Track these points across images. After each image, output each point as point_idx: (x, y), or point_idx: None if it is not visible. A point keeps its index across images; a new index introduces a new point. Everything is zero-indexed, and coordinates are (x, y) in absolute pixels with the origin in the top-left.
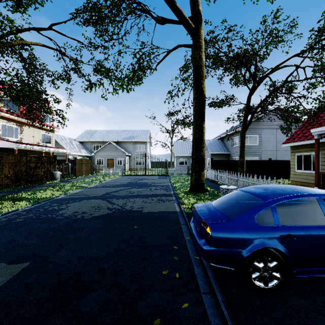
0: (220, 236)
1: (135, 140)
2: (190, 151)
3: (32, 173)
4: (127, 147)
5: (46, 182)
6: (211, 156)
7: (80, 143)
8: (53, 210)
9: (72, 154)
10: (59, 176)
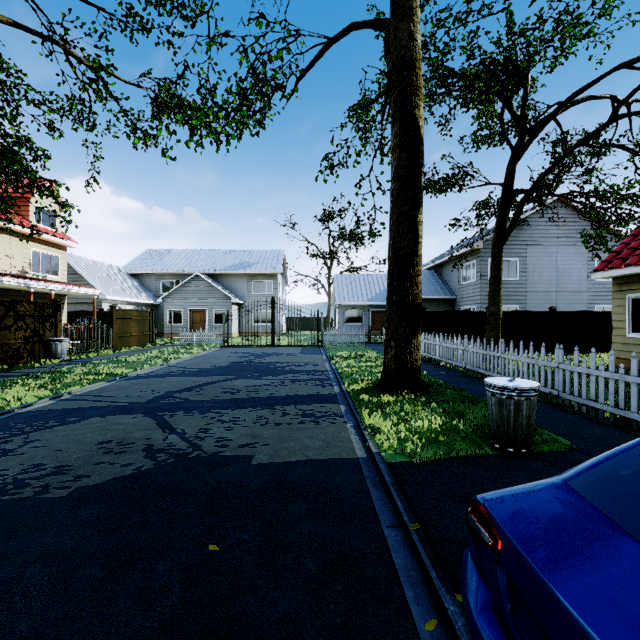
0: None
1: (253, 271)
2: (368, 295)
3: None
4: (234, 285)
5: (29, 363)
6: None
7: (134, 278)
8: None
9: (111, 300)
10: (64, 349)
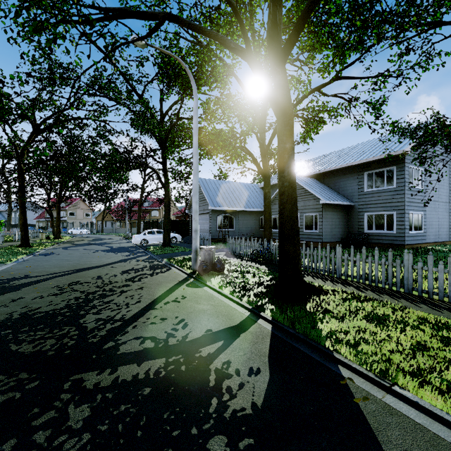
0: None
1: None
2: None
3: None
4: None
5: None
6: None
7: None
8: None
9: None
10: None
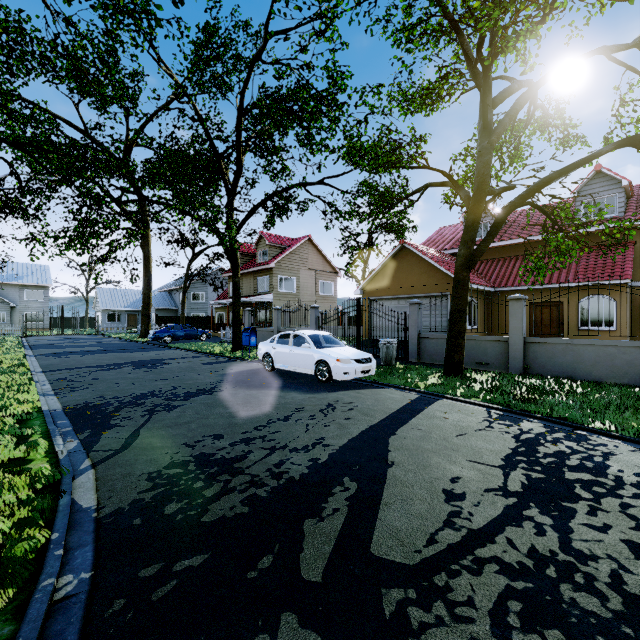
0: (158, 333)
1: (26, 283)
2: (125, 303)
3: None
4: (6, 292)
5: None
6: (156, 311)
7: None
8: (55, 345)
9: None
10: None
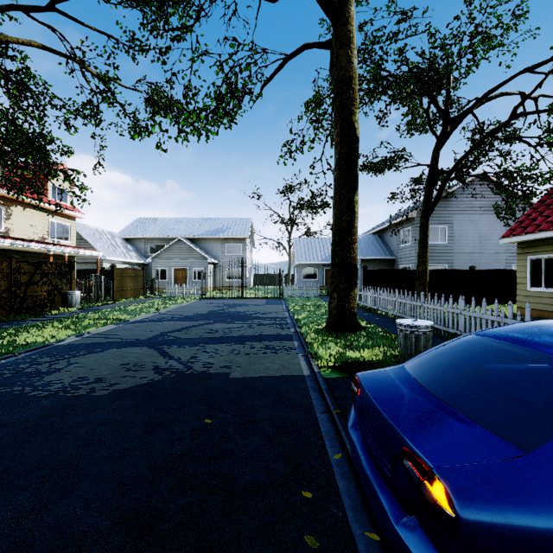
0: (500, 535)
1: (226, 235)
2: (322, 255)
3: (22, 295)
4: (210, 247)
5: (52, 310)
6: (361, 263)
7: (127, 242)
8: (33, 374)
9: (110, 260)
10: (78, 300)
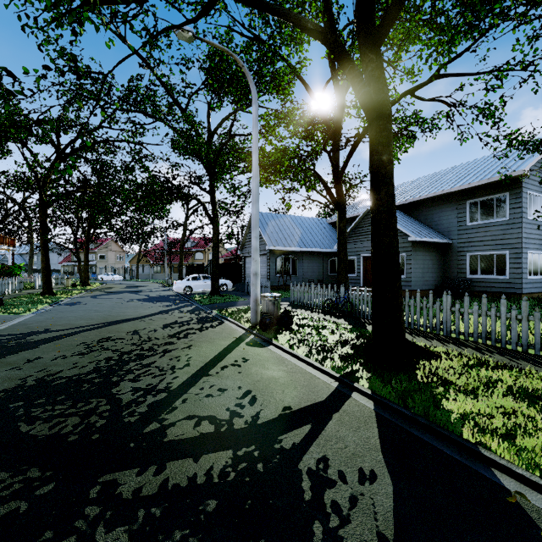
0: None
1: None
2: None
3: None
4: None
5: None
6: None
7: None
8: None
9: None
10: None
